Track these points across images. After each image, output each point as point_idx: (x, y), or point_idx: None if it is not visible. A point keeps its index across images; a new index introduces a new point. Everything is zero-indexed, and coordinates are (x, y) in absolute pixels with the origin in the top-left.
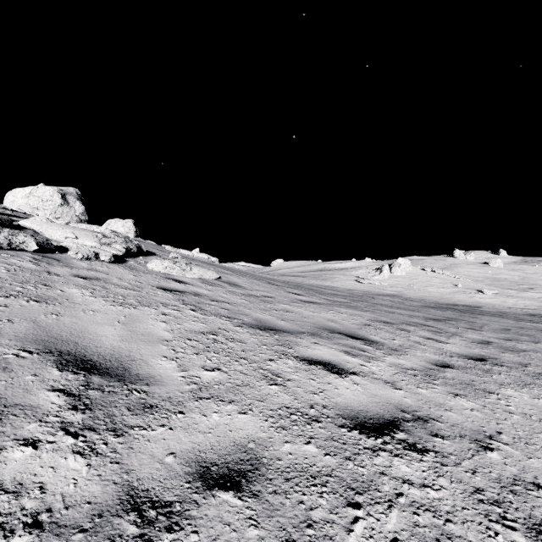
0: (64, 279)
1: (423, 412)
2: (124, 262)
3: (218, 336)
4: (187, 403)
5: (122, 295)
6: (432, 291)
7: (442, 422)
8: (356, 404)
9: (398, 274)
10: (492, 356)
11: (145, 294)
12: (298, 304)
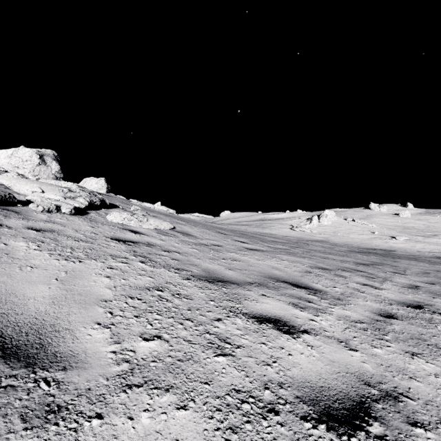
0: (15, 232)
1: (388, 384)
2: (86, 214)
3: (163, 292)
4: (110, 397)
5: (71, 248)
6: (353, 237)
7: (413, 398)
8: (314, 377)
9: (325, 223)
10: (426, 302)
11: (96, 245)
12: (244, 252)
